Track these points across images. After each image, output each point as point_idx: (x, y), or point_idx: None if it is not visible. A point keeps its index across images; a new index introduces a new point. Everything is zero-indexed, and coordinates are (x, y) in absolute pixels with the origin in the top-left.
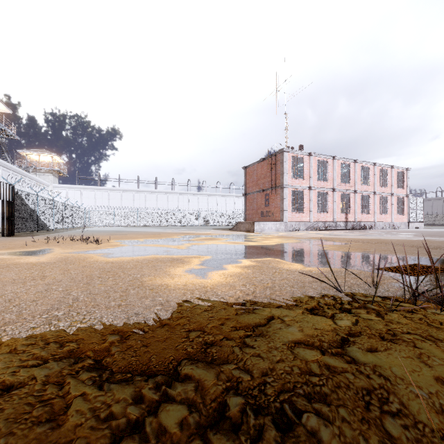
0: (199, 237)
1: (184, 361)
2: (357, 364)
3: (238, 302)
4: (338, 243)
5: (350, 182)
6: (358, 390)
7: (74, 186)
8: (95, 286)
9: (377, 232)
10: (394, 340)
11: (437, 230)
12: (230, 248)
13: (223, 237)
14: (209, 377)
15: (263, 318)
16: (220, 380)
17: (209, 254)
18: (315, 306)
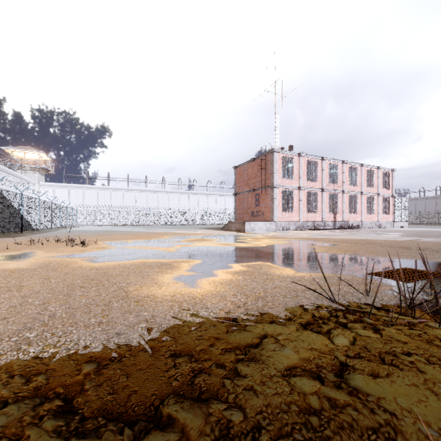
0: (189, 238)
1: (168, 399)
2: (359, 396)
3: (229, 317)
4: (328, 245)
5: (338, 182)
6: (363, 432)
7: (62, 185)
8: (75, 298)
9: (365, 231)
10: (395, 364)
11: (421, 229)
12: (221, 250)
13: (214, 238)
14: (195, 422)
15: (255, 337)
16: (209, 426)
17: (199, 257)
18: (309, 321)
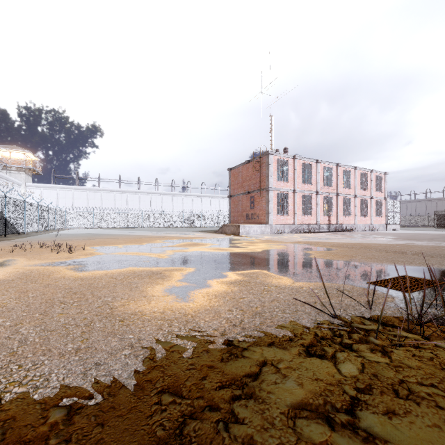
0: (183, 242)
1: None
2: None
3: (224, 339)
4: (324, 249)
5: (333, 185)
6: None
7: (50, 186)
8: (53, 316)
9: (359, 234)
10: (411, 398)
11: (413, 232)
12: (215, 256)
13: (208, 242)
14: None
15: (254, 365)
16: None
17: (193, 265)
18: (312, 342)
